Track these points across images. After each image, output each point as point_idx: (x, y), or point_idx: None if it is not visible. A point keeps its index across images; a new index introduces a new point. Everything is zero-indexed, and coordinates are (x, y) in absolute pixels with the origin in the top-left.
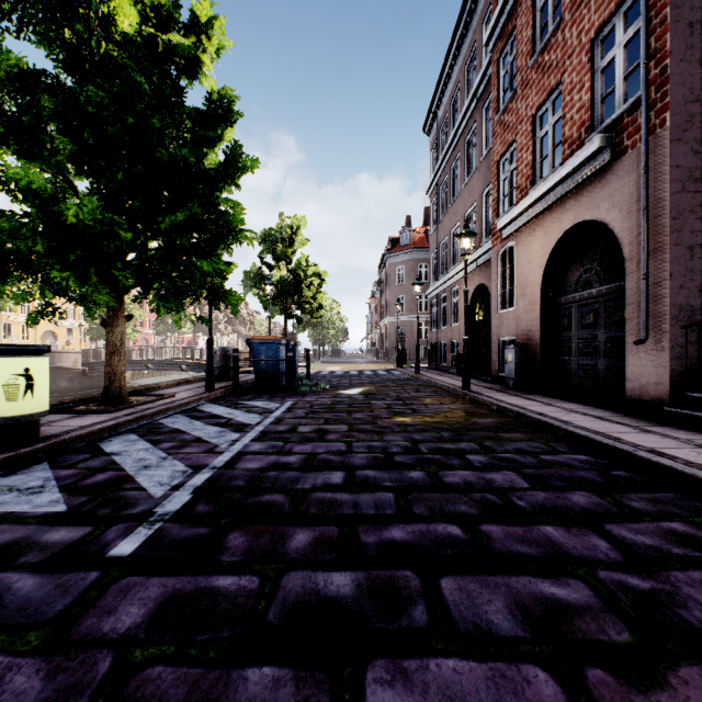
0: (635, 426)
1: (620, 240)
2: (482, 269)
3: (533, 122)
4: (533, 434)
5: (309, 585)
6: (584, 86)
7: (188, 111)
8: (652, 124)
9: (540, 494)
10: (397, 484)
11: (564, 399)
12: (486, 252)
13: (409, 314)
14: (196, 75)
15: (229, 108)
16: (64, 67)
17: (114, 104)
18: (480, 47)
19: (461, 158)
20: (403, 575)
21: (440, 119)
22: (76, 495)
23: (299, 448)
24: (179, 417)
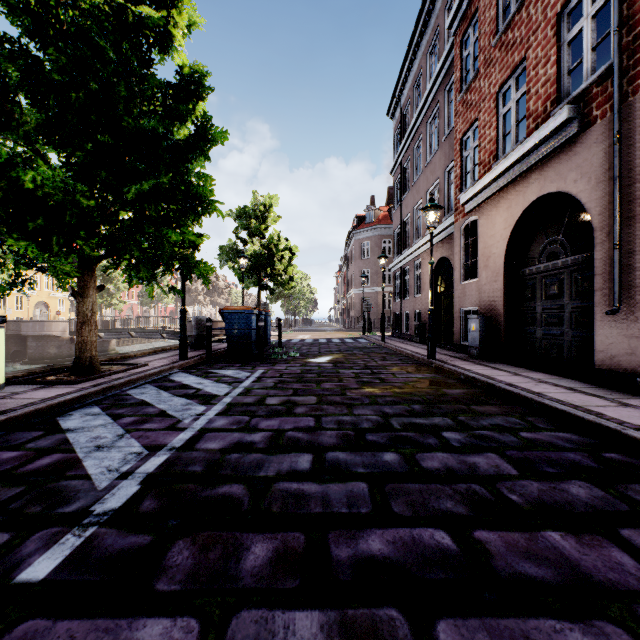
0: (611, 398)
1: (588, 211)
2: (444, 242)
3: (496, 99)
4: (507, 407)
5: (264, 635)
6: (549, 59)
7: (158, 83)
8: (623, 92)
9: (532, 484)
10: (371, 470)
11: (529, 368)
12: (448, 227)
13: (374, 286)
14: (168, 50)
15: (201, 82)
16: (26, 31)
17: (77, 69)
18: (443, 32)
19: (423, 138)
20: (387, 616)
21: (403, 103)
22: (9, 485)
23: (266, 423)
24: (148, 387)
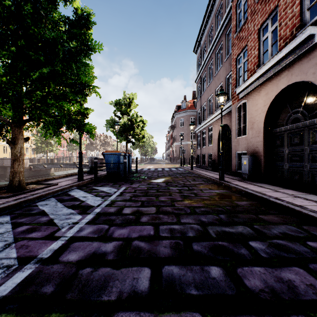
0: None
1: None
2: (225, 116)
3: (258, 32)
4: (283, 216)
5: None
6: (295, 3)
7: (59, 14)
8: None
9: None
10: (203, 292)
11: (281, 187)
12: (228, 107)
13: (186, 141)
14: None
15: (88, 19)
16: None
17: None
18: (224, 3)
19: (213, 61)
20: None
21: (202, 44)
22: None
23: (119, 232)
24: (51, 200)
